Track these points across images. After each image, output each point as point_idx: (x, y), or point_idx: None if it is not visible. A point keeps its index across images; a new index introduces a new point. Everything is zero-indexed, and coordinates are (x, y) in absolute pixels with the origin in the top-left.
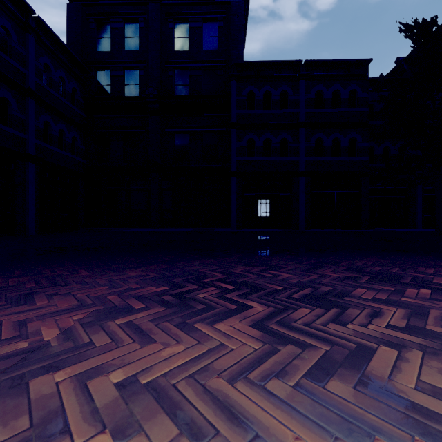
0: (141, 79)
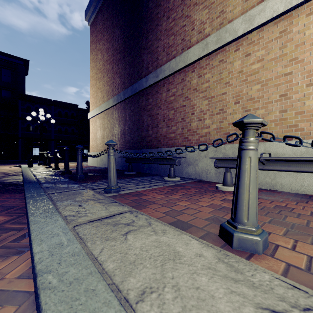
0: None
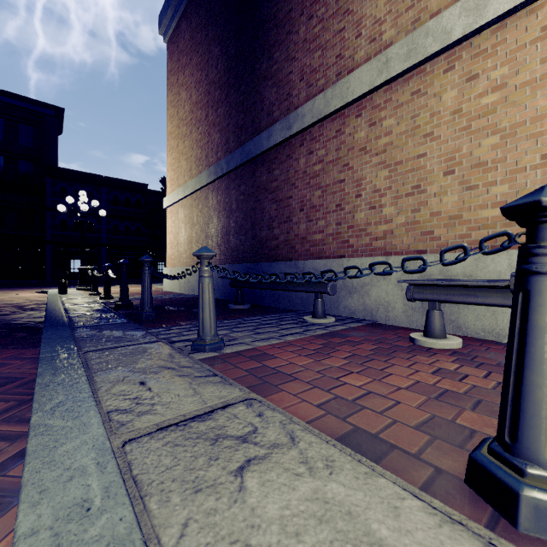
0: None
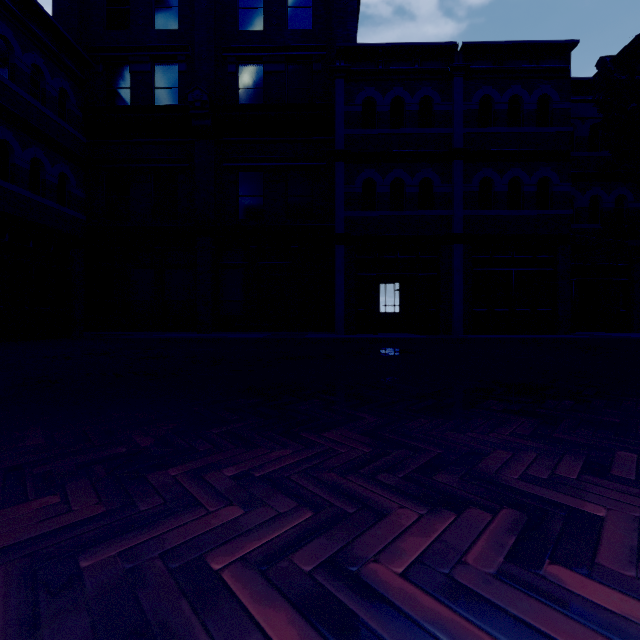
0: (181, 78)
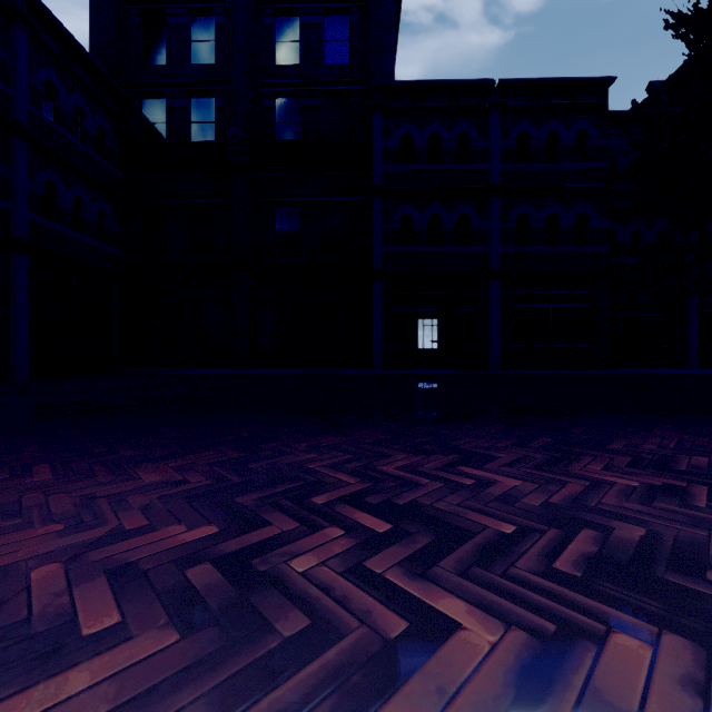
0: (218, 113)
